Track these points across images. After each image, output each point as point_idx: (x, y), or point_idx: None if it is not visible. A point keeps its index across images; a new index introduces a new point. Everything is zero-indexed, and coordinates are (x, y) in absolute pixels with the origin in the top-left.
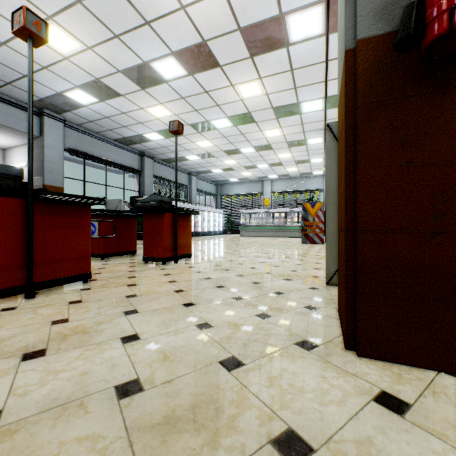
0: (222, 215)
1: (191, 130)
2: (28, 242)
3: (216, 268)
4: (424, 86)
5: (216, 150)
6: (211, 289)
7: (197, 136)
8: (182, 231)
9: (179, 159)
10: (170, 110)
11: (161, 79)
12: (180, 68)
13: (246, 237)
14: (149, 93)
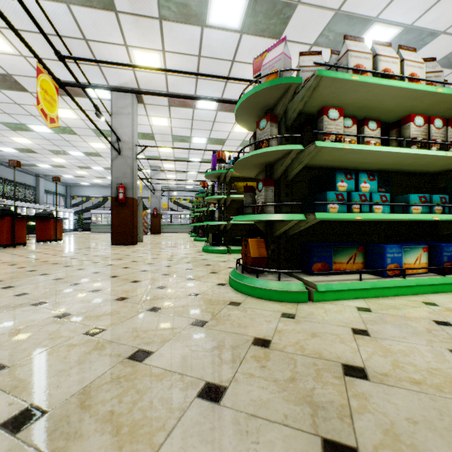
0: (73, 214)
1: (48, 152)
2: (15, 230)
3: (80, 242)
4: (121, 206)
5: (69, 165)
6: (81, 244)
7: (53, 156)
8: (59, 227)
9: (28, 165)
10: (33, 141)
11: (32, 130)
12: (50, 130)
13: (97, 233)
14: (18, 132)
